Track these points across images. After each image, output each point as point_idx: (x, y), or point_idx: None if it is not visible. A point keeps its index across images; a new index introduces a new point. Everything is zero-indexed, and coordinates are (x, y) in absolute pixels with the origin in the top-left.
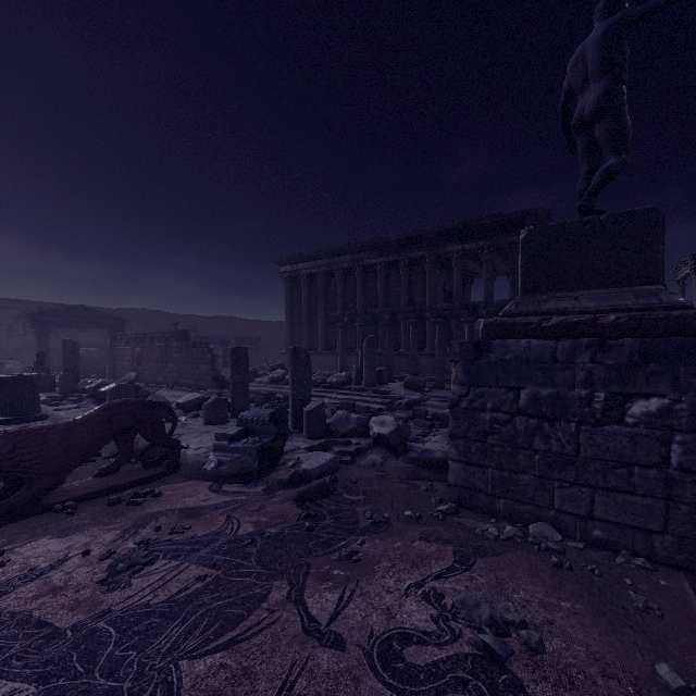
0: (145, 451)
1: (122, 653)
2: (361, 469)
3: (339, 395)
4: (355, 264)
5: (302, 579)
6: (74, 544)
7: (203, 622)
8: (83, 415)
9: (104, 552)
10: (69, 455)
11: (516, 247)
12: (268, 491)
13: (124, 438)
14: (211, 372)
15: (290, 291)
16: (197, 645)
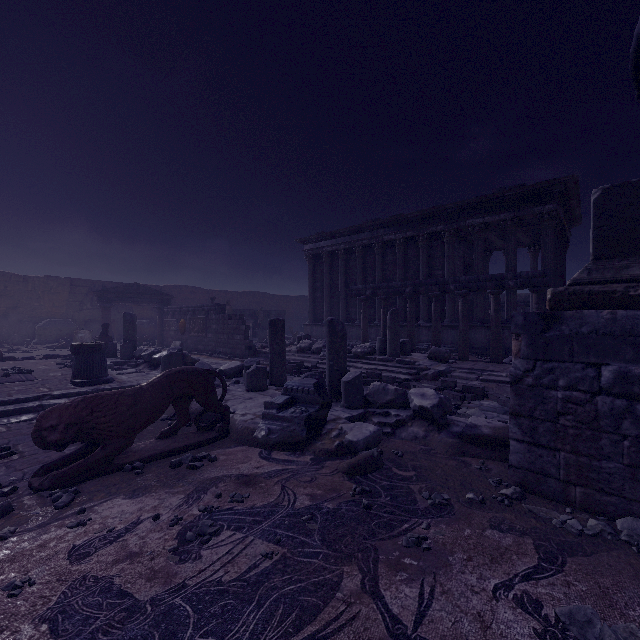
0: (199, 416)
1: (202, 638)
2: (403, 441)
3: (364, 365)
4: (374, 241)
5: (373, 566)
6: (144, 506)
7: (279, 610)
8: (147, 382)
9: (173, 518)
10: (136, 418)
11: (541, 217)
12: (316, 460)
13: (181, 404)
14: (245, 342)
15: (313, 268)
16: (277, 638)
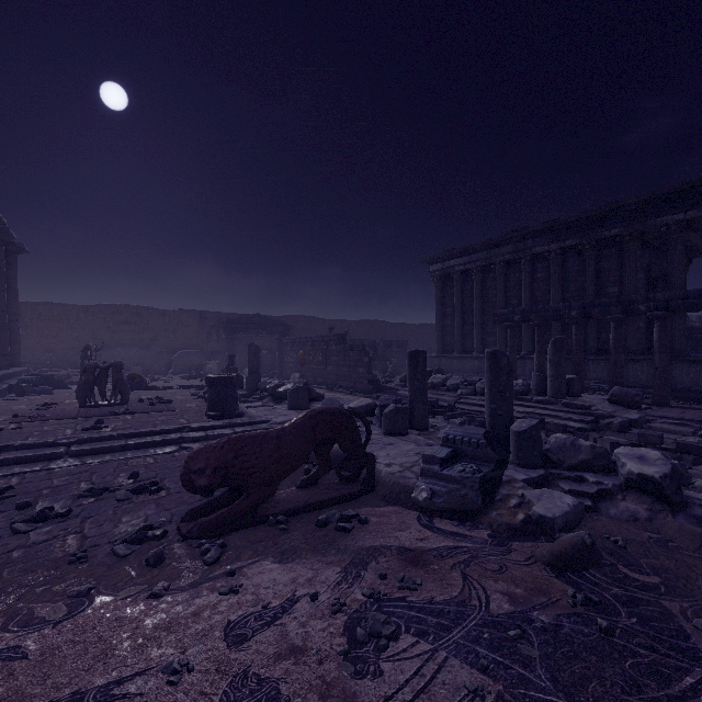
0: (341, 464)
1: None
2: (615, 522)
3: (517, 407)
4: (519, 255)
5: None
6: (297, 577)
7: None
8: (289, 423)
9: (334, 602)
10: (279, 465)
11: None
12: (496, 539)
13: (323, 449)
14: (368, 375)
15: (441, 291)
16: None
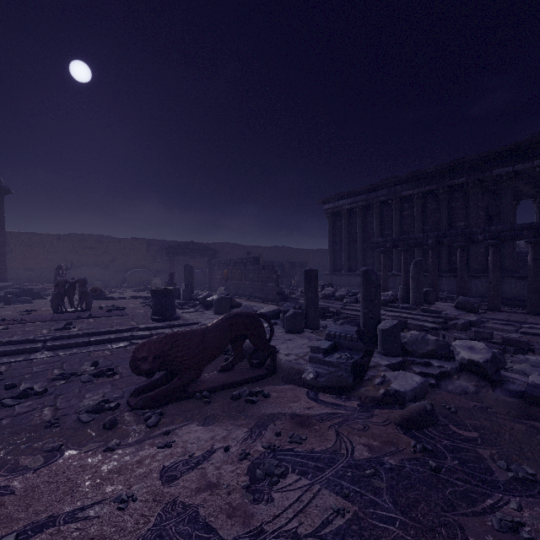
0: (251, 354)
1: None
2: (451, 395)
3: (387, 312)
4: (391, 197)
5: None
6: (215, 435)
7: None
8: (212, 323)
9: (241, 452)
10: (204, 354)
11: None
12: (363, 407)
13: (237, 343)
14: (276, 288)
15: (332, 224)
16: None
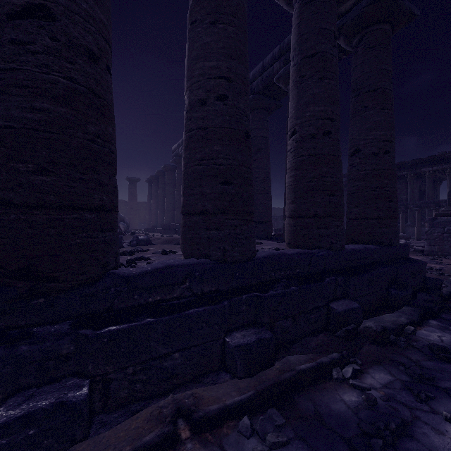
0: None
1: None
2: None
3: None
4: None
5: None
6: None
7: None
8: None
9: None
10: None
11: None
12: None
13: None
14: None
15: None
16: None
